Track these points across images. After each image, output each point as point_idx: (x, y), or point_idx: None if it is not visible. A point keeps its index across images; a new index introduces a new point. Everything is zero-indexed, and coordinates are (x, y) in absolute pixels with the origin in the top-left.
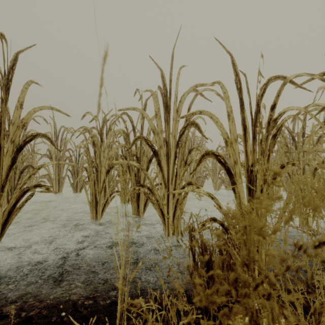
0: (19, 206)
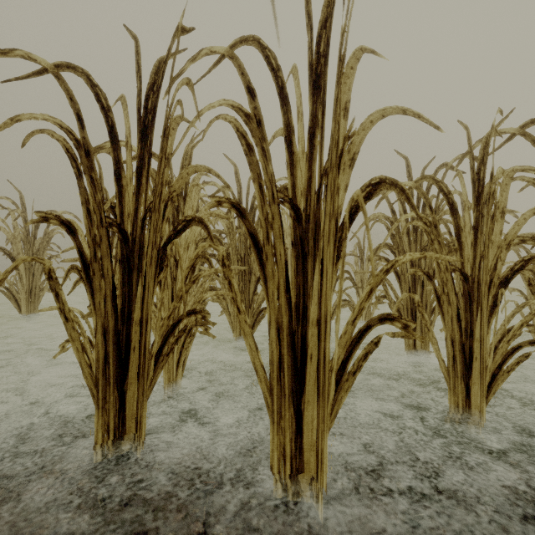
0: (351, 369)
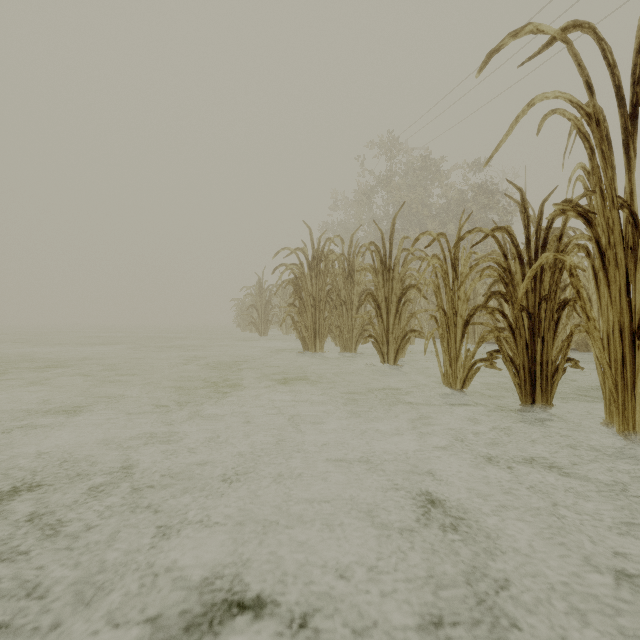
0: None
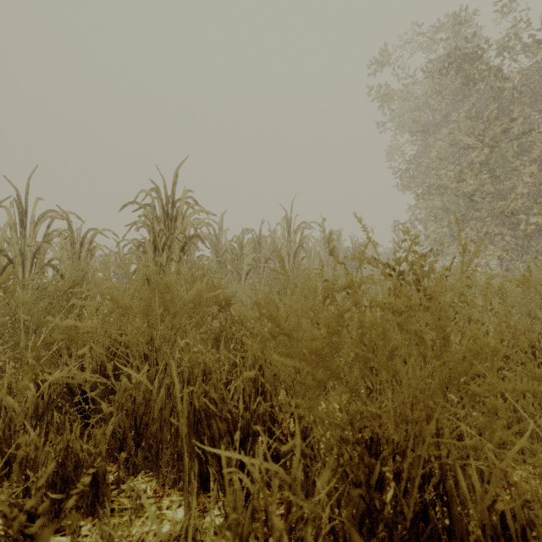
0: None
